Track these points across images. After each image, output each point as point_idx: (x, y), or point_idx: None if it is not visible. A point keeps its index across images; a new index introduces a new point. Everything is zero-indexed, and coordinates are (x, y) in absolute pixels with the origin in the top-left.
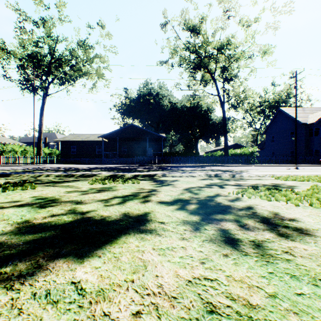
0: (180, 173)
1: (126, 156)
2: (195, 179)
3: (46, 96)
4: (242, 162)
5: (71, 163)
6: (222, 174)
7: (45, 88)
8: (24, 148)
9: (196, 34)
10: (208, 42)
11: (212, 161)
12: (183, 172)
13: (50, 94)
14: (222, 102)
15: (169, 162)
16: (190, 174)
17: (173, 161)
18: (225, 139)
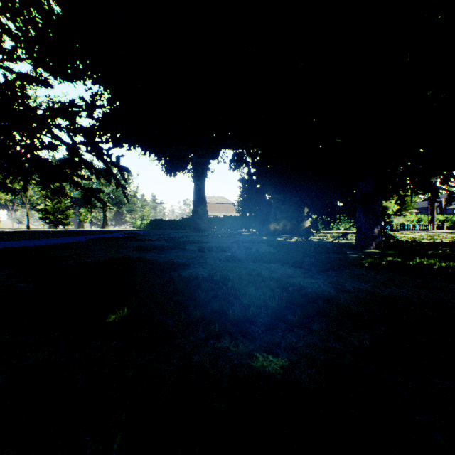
0: None
1: None
2: None
3: None
4: None
5: None
6: None
7: None
8: (418, 217)
9: None
10: None
11: None
12: None
13: None
14: None
15: None
16: None
17: None
18: None
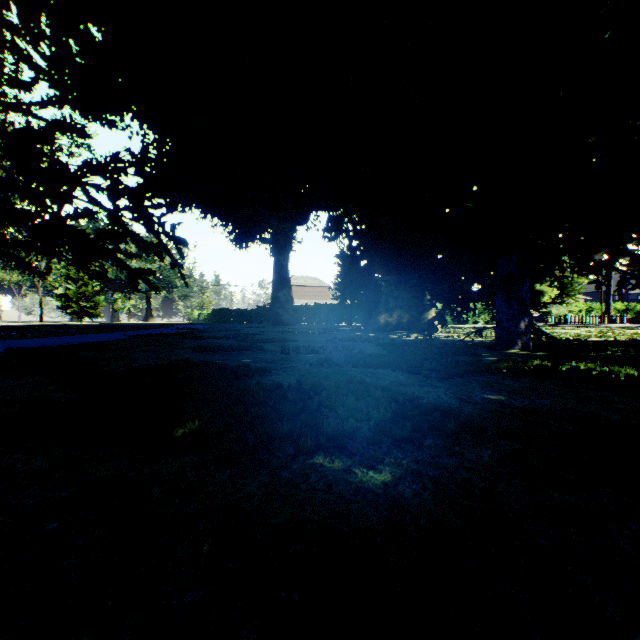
0: None
1: None
2: None
3: None
4: None
5: None
6: None
7: None
8: (587, 305)
9: None
10: None
11: None
12: None
13: None
14: None
15: None
16: None
17: None
18: None
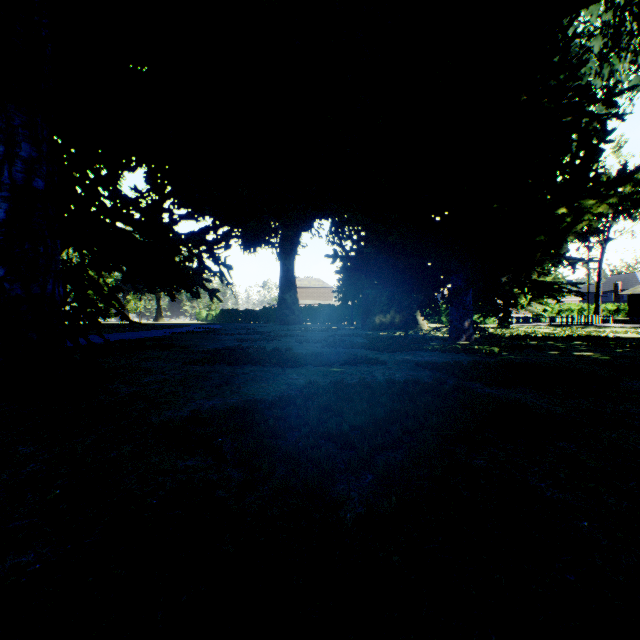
0: None
1: None
2: None
3: (605, 244)
4: None
5: None
6: None
7: (601, 240)
8: (579, 306)
9: None
10: None
11: None
12: None
13: (610, 240)
14: None
15: None
16: None
17: None
18: None
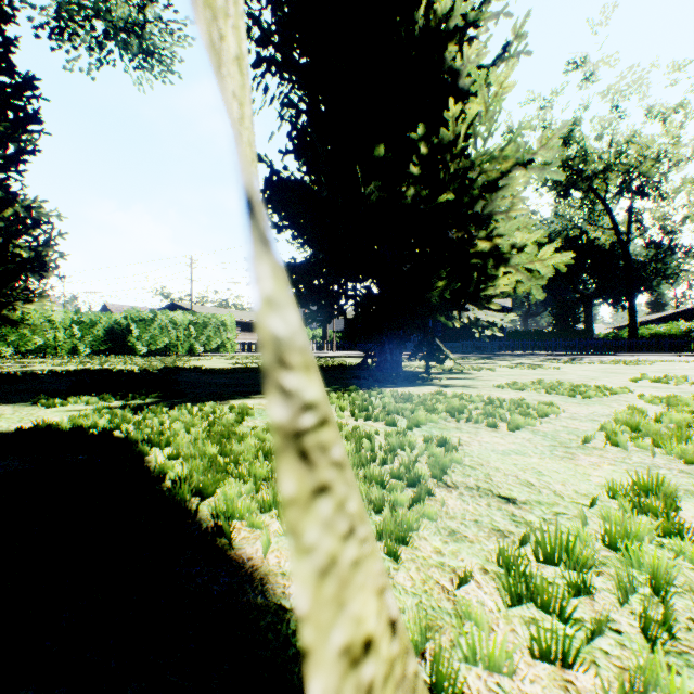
0: (520, 357)
1: (441, 339)
2: (531, 360)
3: None
4: (663, 350)
5: (359, 350)
6: (561, 358)
7: None
8: None
9: (564, 146)
10: (586, 156)
11: (615, 348)
12: (524, 357)
13: None
14: (623, 240)
15: (515, 349)
16: (529, 358)
17: (523, 347)
18: (630, 307)
